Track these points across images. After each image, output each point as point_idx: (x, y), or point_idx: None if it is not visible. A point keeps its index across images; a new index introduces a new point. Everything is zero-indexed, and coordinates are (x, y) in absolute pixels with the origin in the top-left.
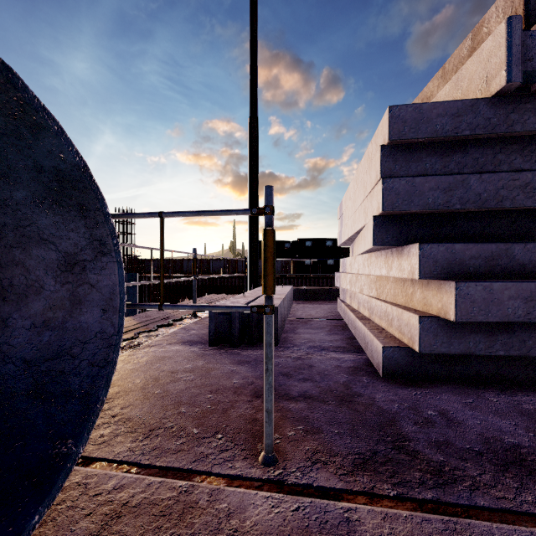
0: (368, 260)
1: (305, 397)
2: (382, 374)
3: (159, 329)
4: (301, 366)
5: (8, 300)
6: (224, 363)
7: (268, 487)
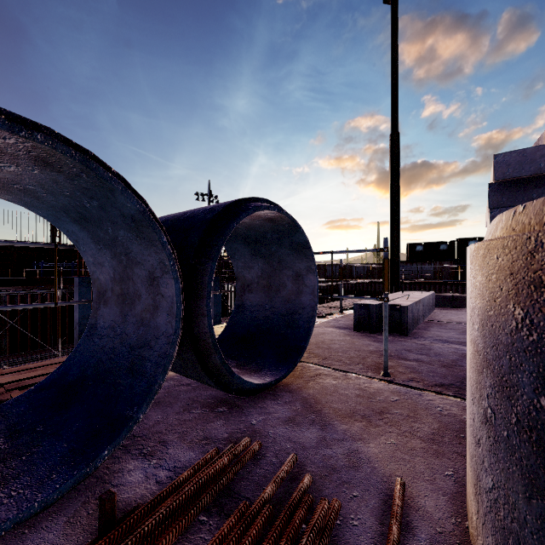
0: None
1: (417, 361)
2: None
3: (316, 319)
4: (421, 348)
5: (273, 290)
6: (364, 340)
7: (383, 382)
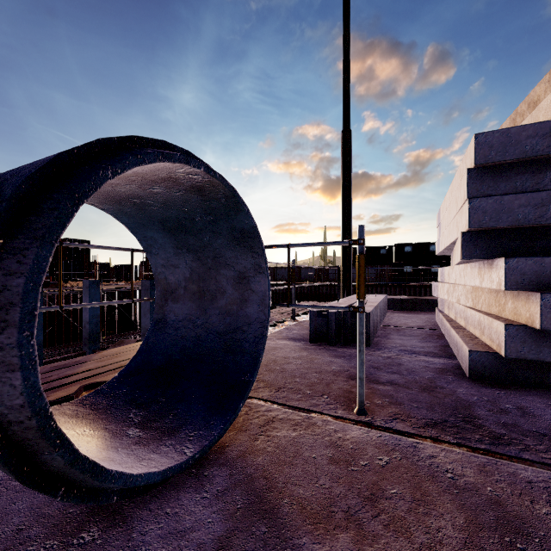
0: (463, 271)
1: (392, 383)
2: (468, 375)
3: None
4: (390, 363)
5: (206, 298)
6: (323, 355)
7: (360, 425)
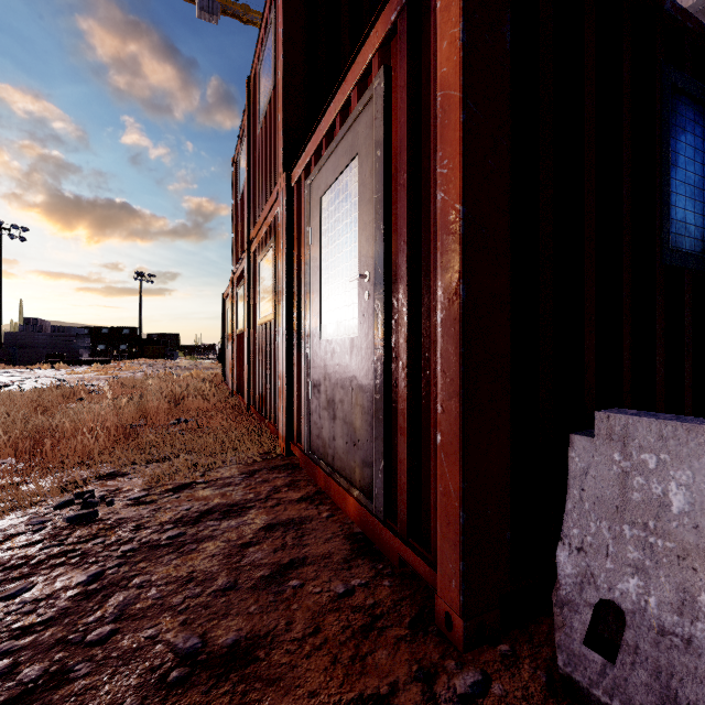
0: None
1: None
2: None
3: None
4: None
5: None
6: None
7: None
